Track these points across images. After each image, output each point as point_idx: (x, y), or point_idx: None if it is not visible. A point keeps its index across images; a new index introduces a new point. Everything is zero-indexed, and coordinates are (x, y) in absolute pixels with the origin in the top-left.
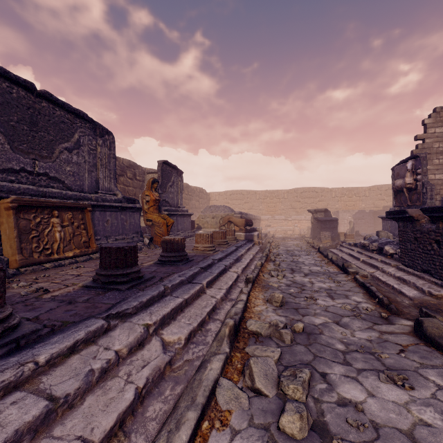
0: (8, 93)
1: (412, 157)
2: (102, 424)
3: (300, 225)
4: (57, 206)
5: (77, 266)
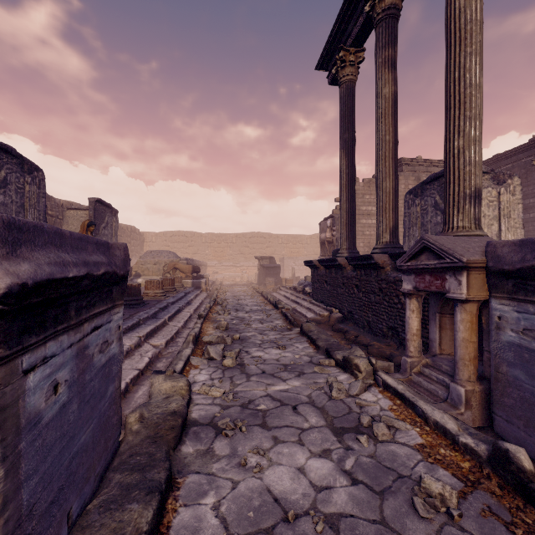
0: None
1: (331, 217)
2: (140, 366)
3: (249, 271)
4: None
5: None
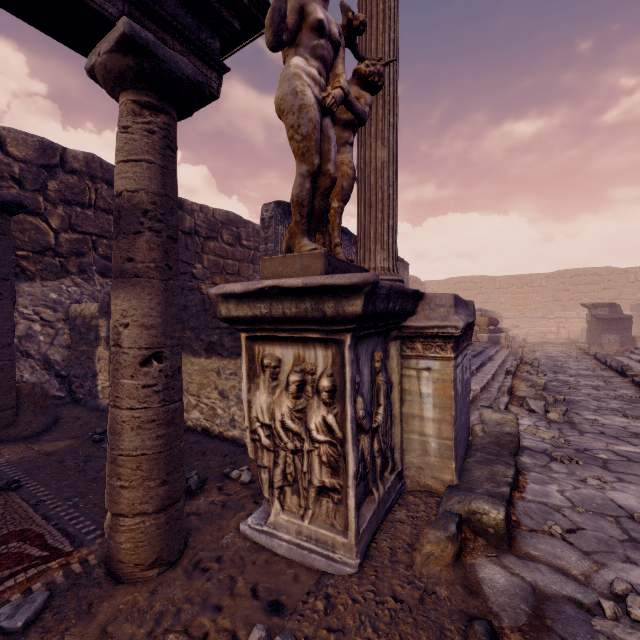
0: None
1: None
2: None
3: (569, 325)
4: None
5: None
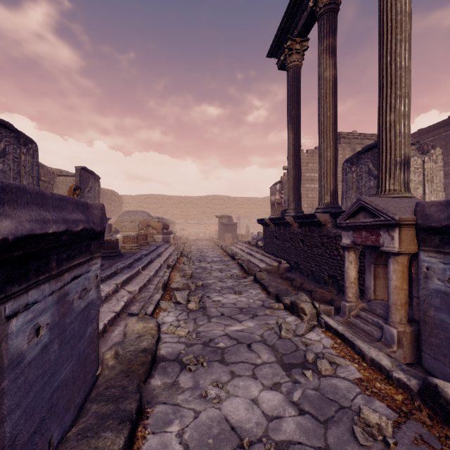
0: None
1: (280, 182)
2: (116, 309)
3: (210, 228)
4: None
5: None
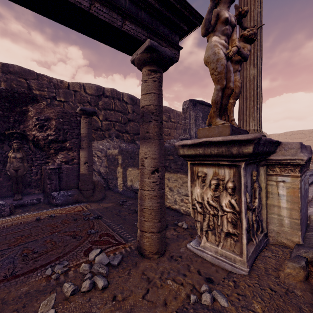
0: (207, 111)
1: None
2: None
3: None
4: None
5: None
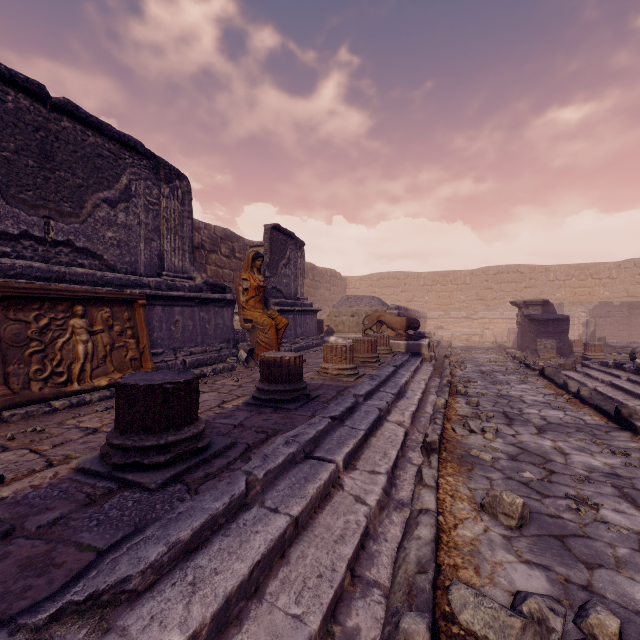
0: None
1: None
2: None
3: (493, 326)
4: (80, 298)
5: (108, 406)
